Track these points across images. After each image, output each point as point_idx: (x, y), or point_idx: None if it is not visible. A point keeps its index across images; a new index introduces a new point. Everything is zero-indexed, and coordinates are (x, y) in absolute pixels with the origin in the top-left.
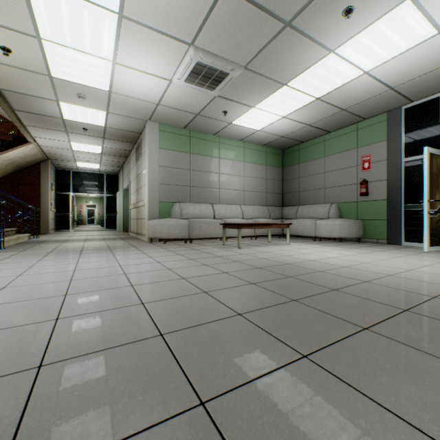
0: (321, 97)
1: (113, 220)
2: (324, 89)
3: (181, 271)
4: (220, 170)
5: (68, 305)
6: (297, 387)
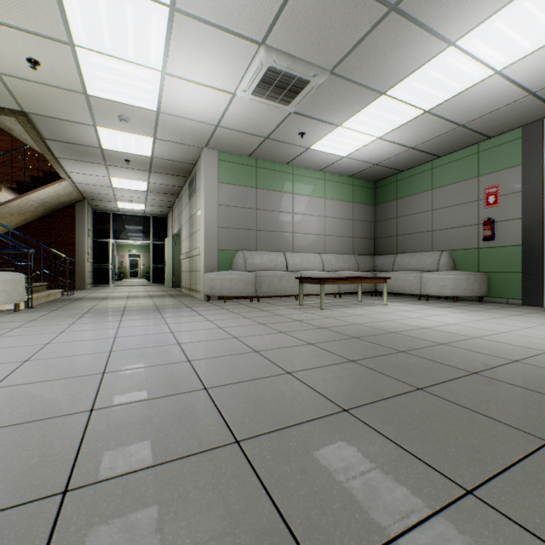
0: (431, 109)
1: (161, 273)
2: (436, 98)
3: (252, 341)
4: (294, 209)
5: (106, 389)
6: None
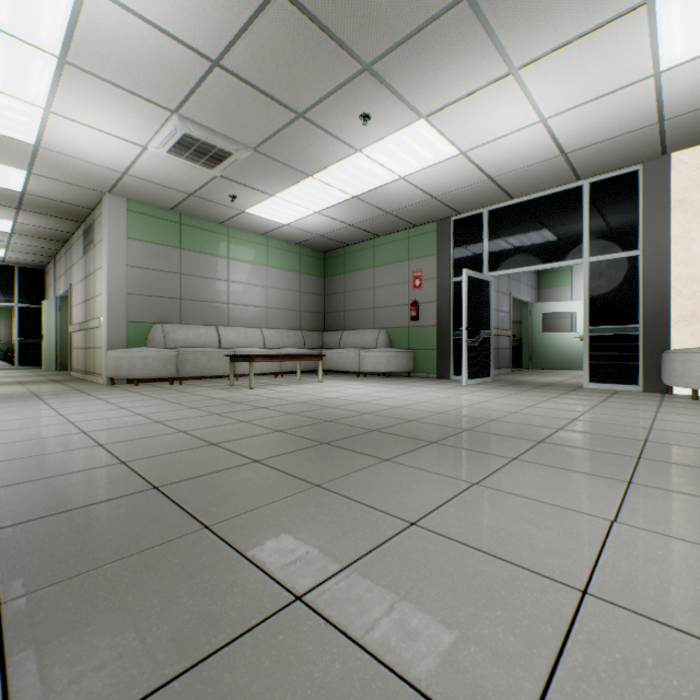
0: (359, 195)
1: (35, 350)
2: (360, 188)
3: (157, 416)
4: (230, 276)
5: None
6: (237, 474)
